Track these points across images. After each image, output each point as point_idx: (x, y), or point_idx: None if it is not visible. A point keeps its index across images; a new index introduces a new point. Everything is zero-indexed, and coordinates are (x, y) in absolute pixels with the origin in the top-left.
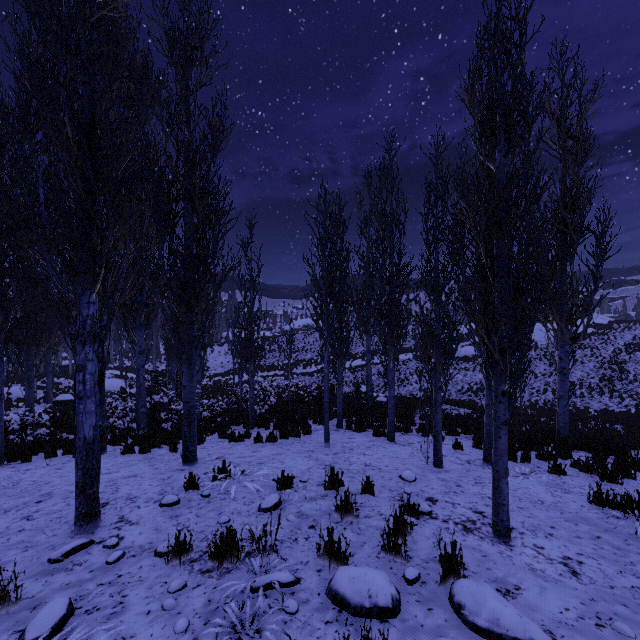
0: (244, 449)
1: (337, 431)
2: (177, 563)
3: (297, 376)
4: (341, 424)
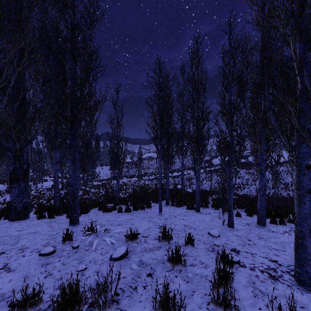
0: (111, 216)
1: (166, 206)
2: None
3: (145, 180)
4: (168, 203)
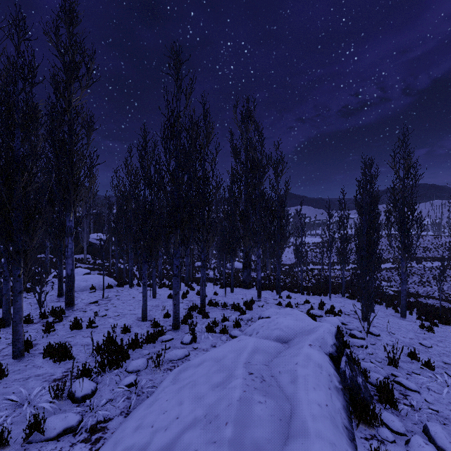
0: (297, 295)
1: (340, 297)
2: (279, 306)
3: (337, 270)
4: (344, 295)
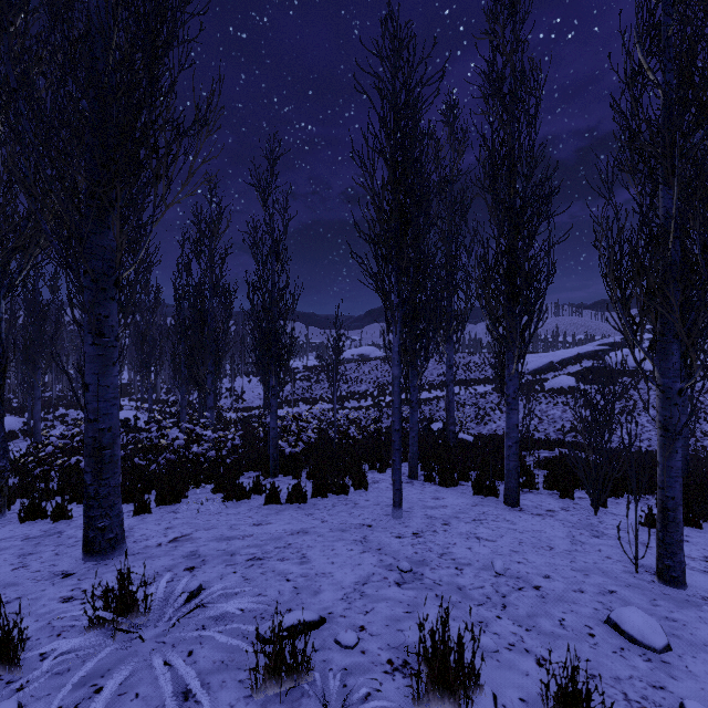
0: (241, 517)
1: (410, 484)
2: None
3: (349, 410)
4: (416, 472)
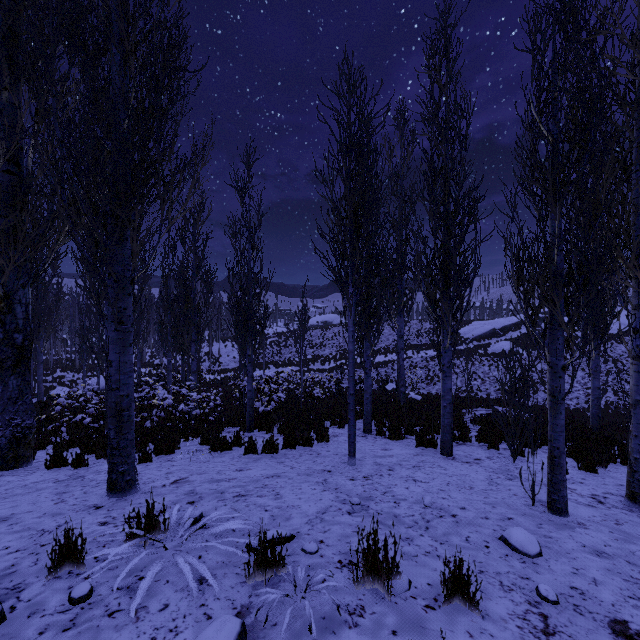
0: (226, 464)
1: (364, 438)
2: None
3: (314, 372)
4: (369, 428)
